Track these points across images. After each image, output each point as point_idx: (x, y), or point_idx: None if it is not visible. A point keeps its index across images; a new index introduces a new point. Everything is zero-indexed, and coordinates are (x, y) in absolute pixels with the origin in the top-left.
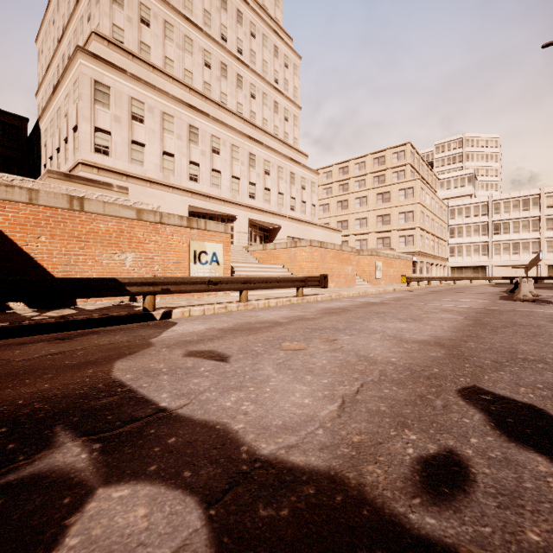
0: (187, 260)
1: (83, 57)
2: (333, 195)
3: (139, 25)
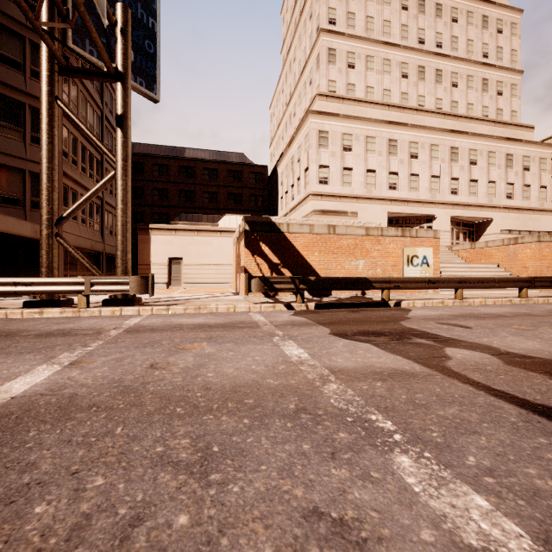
0: (401, 263)
1: (312, 117)
2: None
3: (346, 71)
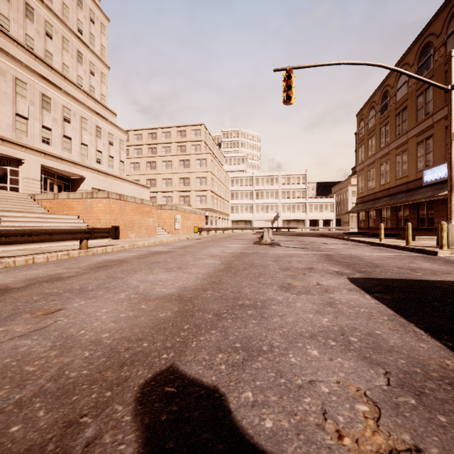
0: None
1: None
2: (143, 156)
3: None
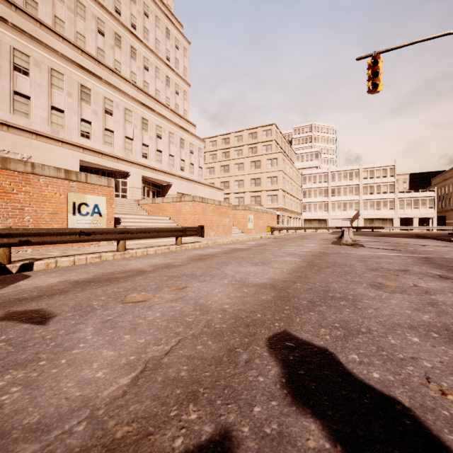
0: (64, 211)
1: None
2: (218, 160)
3: None
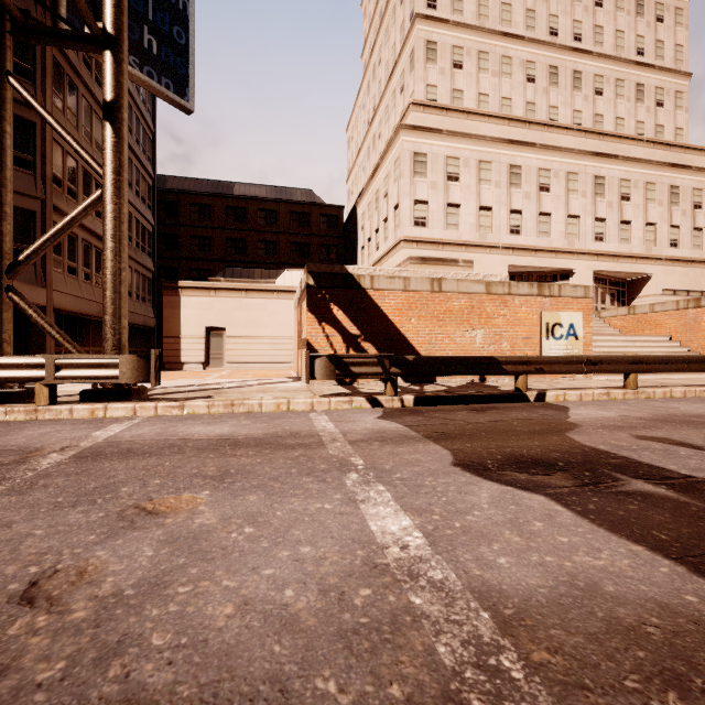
0: (537, 335)
1: (404, 134)
2: None
3: (451, 72)
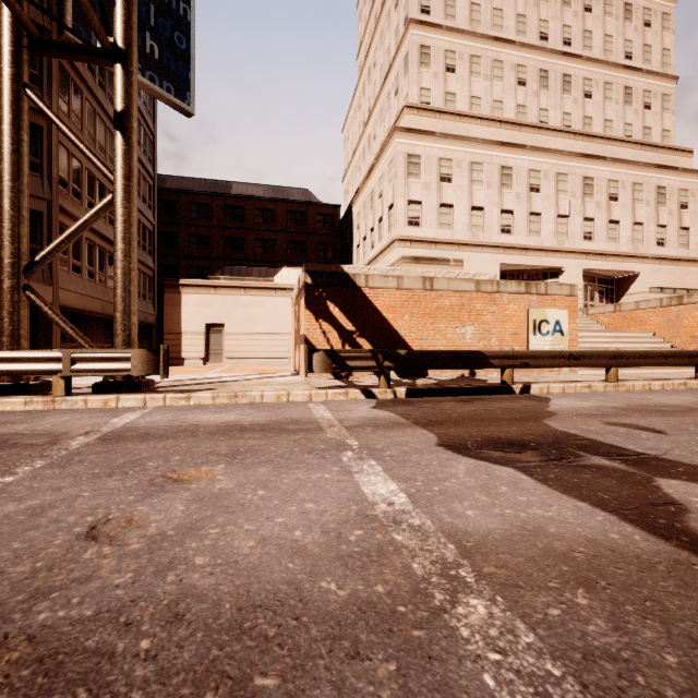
0: (524, 331)
1: (398, 136)
2: None
3: (444, 76)
